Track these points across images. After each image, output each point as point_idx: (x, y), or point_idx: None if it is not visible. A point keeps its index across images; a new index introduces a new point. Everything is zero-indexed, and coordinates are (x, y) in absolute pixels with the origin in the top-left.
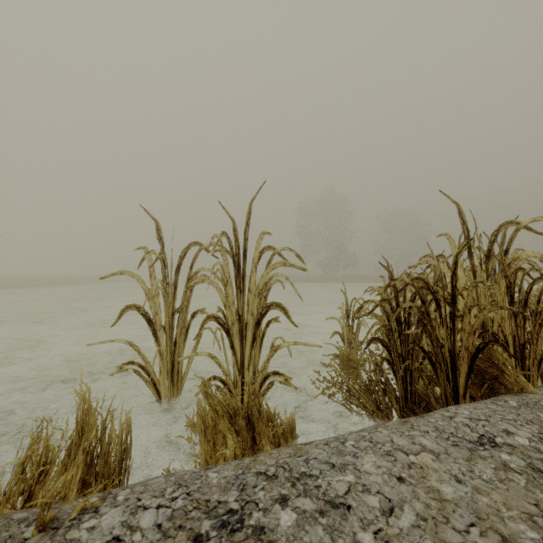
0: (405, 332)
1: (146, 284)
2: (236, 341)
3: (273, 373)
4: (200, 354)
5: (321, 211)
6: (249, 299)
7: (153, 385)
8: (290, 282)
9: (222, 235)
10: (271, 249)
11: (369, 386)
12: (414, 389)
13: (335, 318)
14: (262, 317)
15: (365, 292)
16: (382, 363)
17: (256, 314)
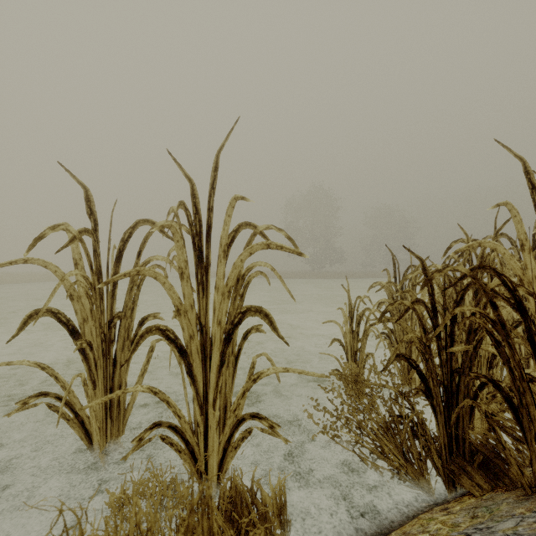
0: (451, 349)
1: (68, 278)
2: (196, 363)
3: (251, 416)
4: (132, 390)
5: (308, 207)
6: (215, 301)
7: (80, 424)
8: (278, 274)
9: (180, 207)
10: (250, 228)
11: (390, 423)
12: (462, 434)
13: (334, 322)
14: (234, 328)
15: (369, 288)
16: (409, 391)
17: (228, 321)
